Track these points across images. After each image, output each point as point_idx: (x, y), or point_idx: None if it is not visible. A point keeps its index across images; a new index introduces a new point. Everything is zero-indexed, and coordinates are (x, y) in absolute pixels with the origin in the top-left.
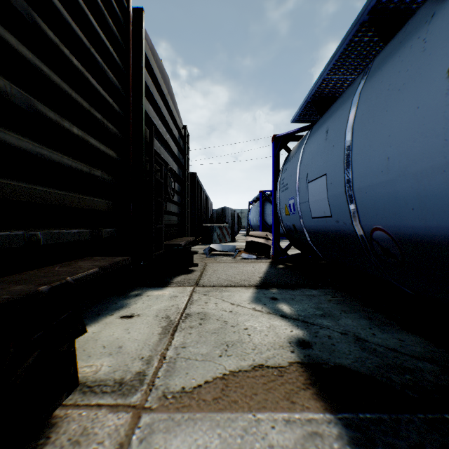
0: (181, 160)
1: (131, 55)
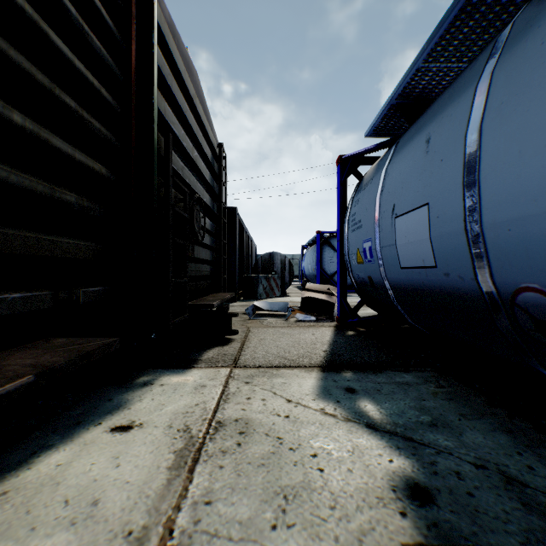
0: (215, 189)
1: (135, 23)
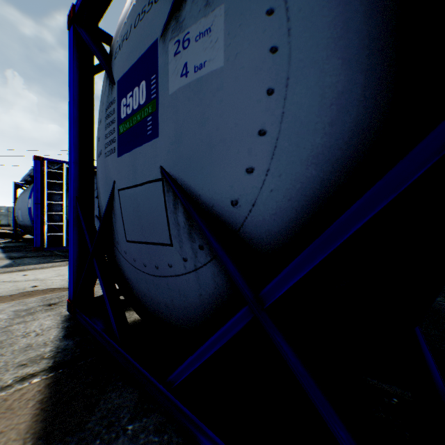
0: None
1: None
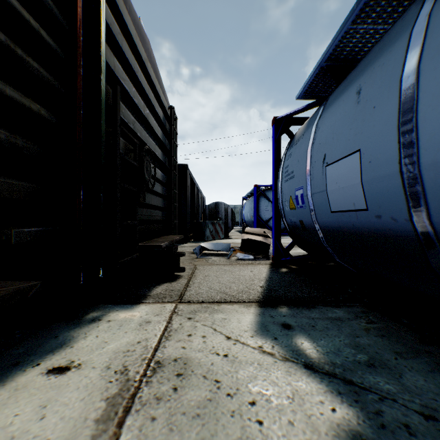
0: (167, 145)
1: None
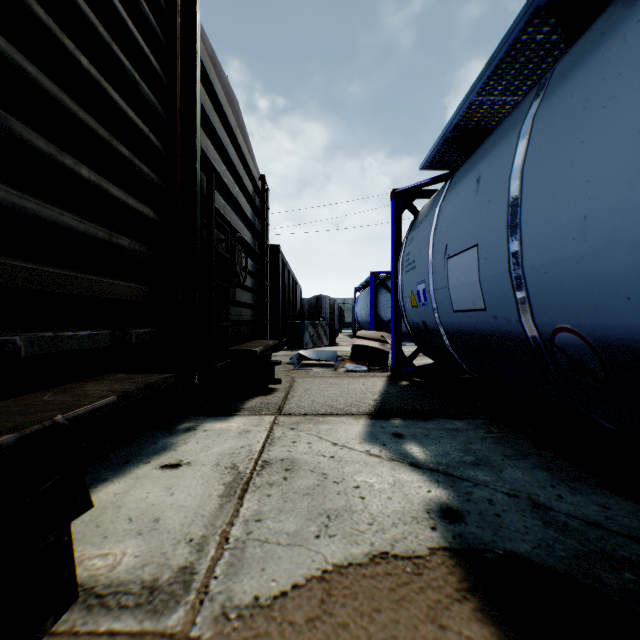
0: (257, 226)
1: (179, 62)
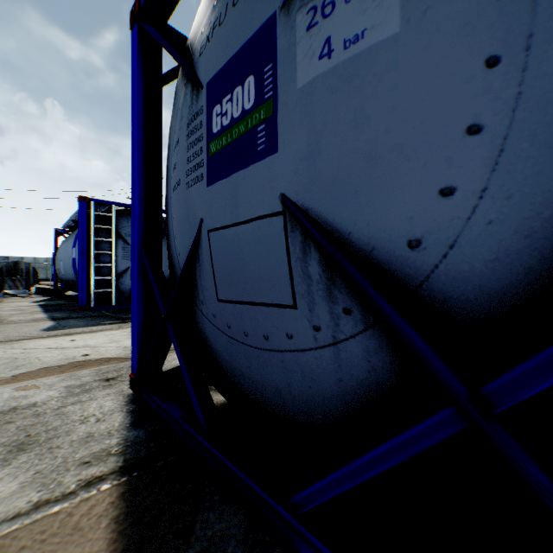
0: None
1: None
